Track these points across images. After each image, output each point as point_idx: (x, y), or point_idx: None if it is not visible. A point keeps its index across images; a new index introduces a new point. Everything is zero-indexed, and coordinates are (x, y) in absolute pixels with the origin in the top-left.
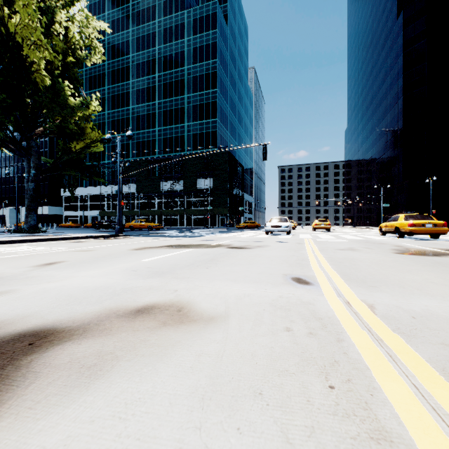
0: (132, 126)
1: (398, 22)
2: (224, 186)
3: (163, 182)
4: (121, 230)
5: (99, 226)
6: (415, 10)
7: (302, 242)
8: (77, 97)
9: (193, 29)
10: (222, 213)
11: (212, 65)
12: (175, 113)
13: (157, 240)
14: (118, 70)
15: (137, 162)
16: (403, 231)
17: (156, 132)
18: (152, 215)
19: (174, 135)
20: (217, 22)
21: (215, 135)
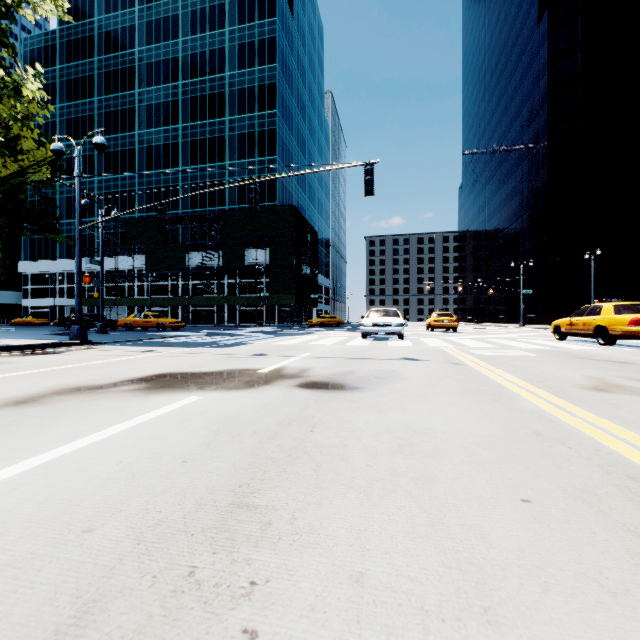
0: (140, 163)
1: (540, 28)
2: (288, 261)
3: (191, 254)
4: (82, 332)
5: (72, 323)
6: (565, 12)
7: (454, 359)
8: (4, 75)
9: (239, 14)
10: (285, 303)
11: (269, 73)
12: (210, 145)
13: (142, 356)
14: (117, 72)
15: (146, 220)
16: (616, 333)
17: (179, 173)
18: (172, 305)
19: (208, 179)
20: (276, 6)
21: (273, 182)
